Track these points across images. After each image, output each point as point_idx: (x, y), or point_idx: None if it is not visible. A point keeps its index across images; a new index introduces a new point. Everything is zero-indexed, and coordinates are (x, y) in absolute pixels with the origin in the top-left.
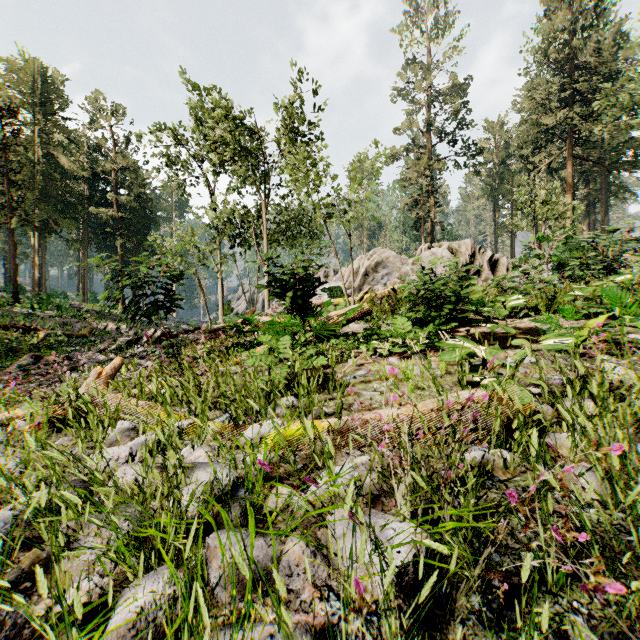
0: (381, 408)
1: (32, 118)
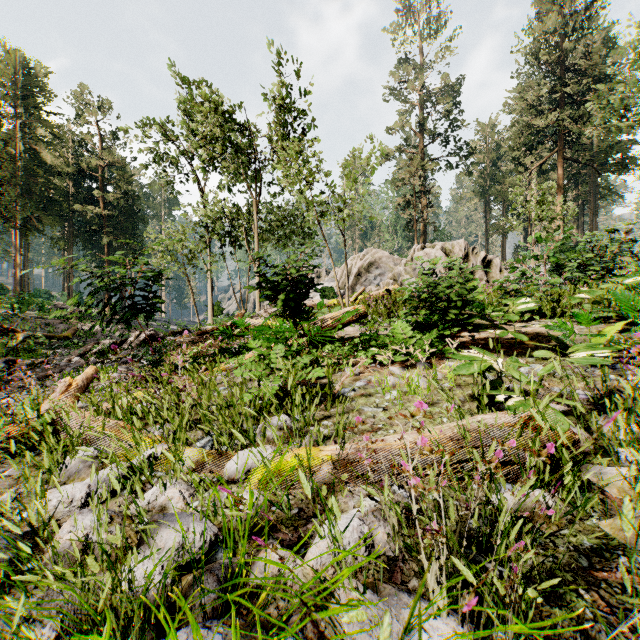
0: (386, 429)
1: (14, 111)
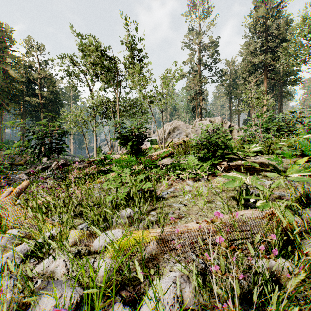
0: (186, 217)
1: None
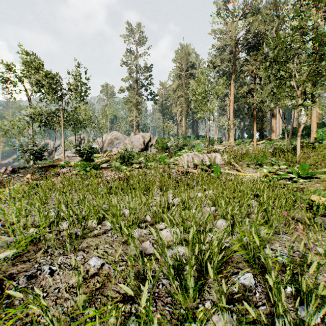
0: None
1: None
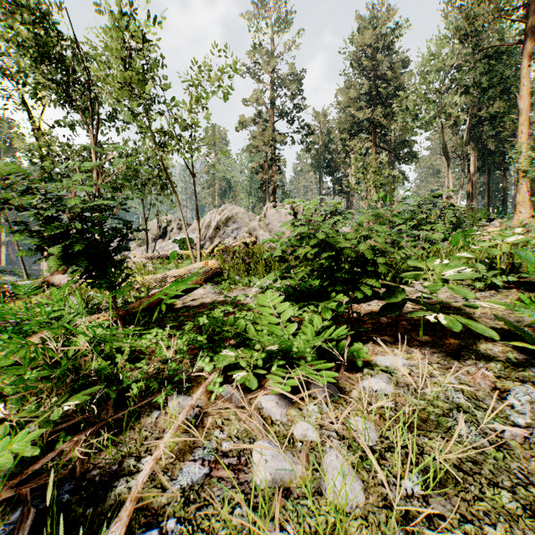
0: None
1: None
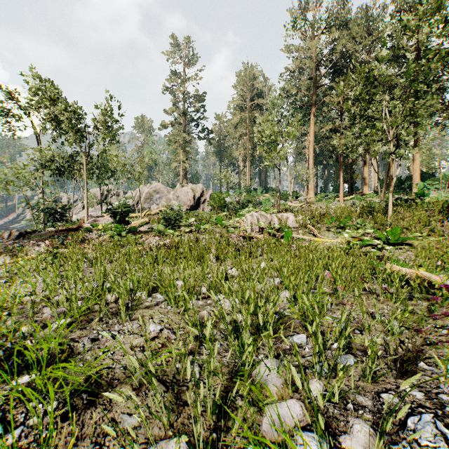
0: None
1: None
